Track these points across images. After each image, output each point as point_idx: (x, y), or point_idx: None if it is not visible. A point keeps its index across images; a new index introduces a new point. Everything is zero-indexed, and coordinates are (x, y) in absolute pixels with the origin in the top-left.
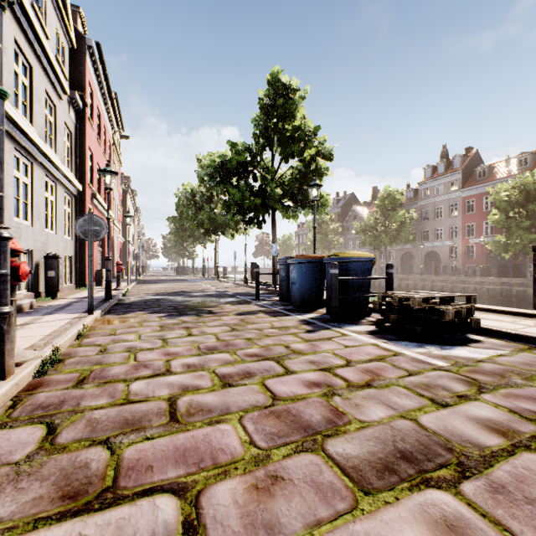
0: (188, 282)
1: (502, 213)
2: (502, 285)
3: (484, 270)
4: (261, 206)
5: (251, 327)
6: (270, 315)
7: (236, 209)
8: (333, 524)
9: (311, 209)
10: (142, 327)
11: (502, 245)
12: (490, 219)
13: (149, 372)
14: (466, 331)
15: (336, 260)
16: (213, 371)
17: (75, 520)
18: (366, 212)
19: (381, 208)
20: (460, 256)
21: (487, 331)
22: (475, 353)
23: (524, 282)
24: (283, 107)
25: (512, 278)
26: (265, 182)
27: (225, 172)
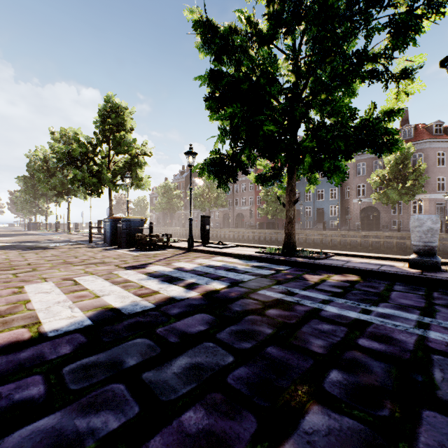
0: (39, 235)
1: (264, 192)
2: (266, 234)
3: (260, 225)
4: (98, 183)
5: (73, 251)
6: (90, 248)
7: (80, 183)
8: (65, 268)
9: (137, 186)
10: (8, 254)
11: (265, 211)
12: (261, 195)
13: (18, 261)
14: (170, 248)
15: (124, 220)
16: (46, 260)
17: (7, 271)
18: (202, 183)
19: (206, 182)
20: (254, 216)
21: (174, 247)
22: (156, 252)
23: (274, 232)
24: (116, 119)
25: (269, 230)
26: (101, 168)
27: (71, 158)
